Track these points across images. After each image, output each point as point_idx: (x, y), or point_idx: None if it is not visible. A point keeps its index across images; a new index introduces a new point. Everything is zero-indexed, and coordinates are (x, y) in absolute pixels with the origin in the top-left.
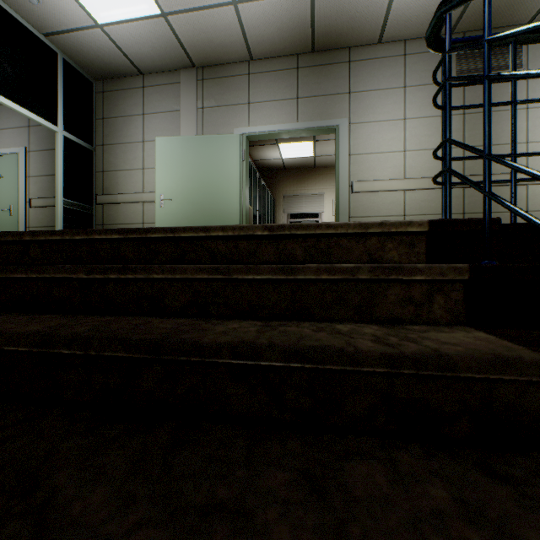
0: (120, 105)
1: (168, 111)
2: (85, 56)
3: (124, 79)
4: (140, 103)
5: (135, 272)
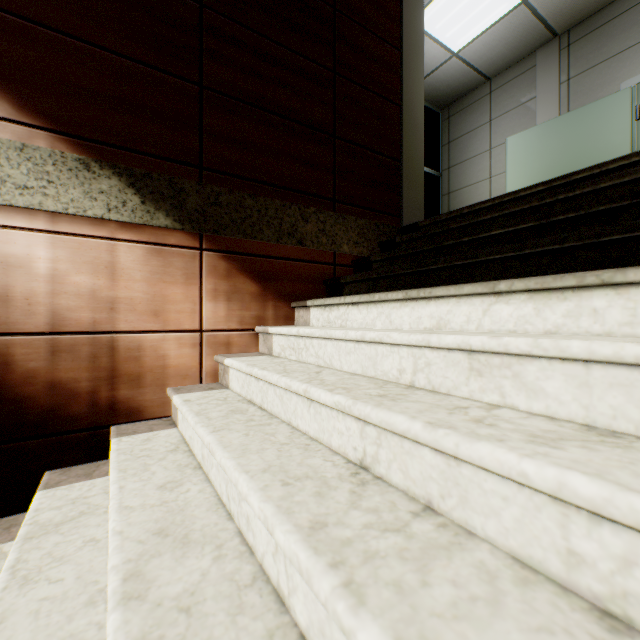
0: (464, 123)
1: (519, 105)
2: (436, 92)
3: (469, 95)
4: (486, 111)
5: (582, 188)
